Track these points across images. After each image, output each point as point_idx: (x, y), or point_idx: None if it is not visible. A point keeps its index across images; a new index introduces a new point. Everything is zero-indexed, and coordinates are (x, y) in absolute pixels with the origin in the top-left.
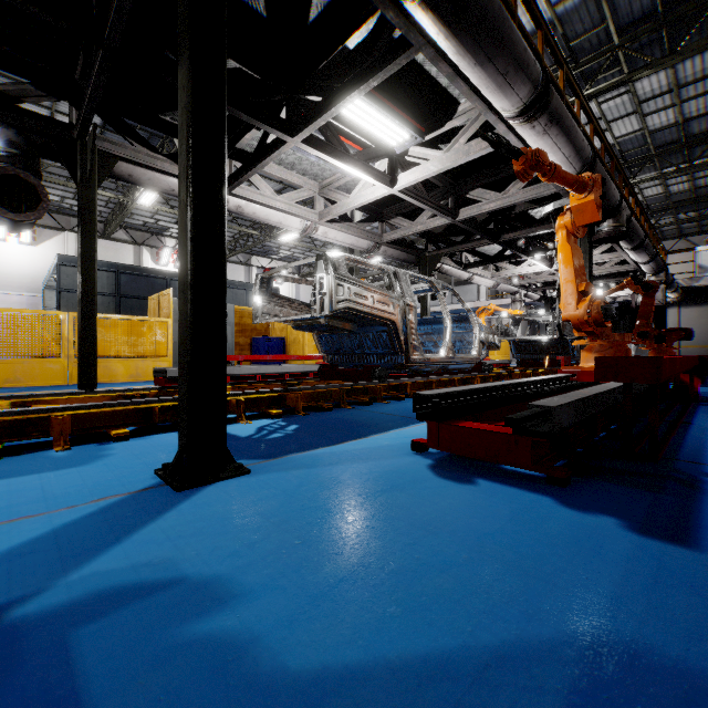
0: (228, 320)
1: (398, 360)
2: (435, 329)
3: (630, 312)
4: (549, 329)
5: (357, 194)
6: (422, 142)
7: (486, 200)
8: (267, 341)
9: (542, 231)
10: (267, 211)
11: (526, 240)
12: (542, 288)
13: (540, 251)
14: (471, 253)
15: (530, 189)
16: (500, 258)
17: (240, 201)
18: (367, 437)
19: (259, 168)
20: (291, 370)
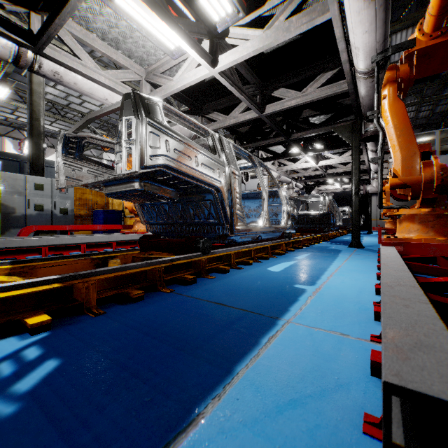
0: (68, 194)
1: (222, 230)
2: (247, 203)
3: (347, 199)
4: (308, 207)
5: (180, 76)
6: (241, 24)
7: (288, 98)
8: (105, 213)
9: (322, 132)
10: (90, 84)
11: (304, 142)
12: (306, 180)
13: (314, 151)
14: (265, 151)
15: (325, 88)
16: (286, 155)
17: (57, 67)
18: (194, 423)
19: (67, 15)
20: (119, 238)
